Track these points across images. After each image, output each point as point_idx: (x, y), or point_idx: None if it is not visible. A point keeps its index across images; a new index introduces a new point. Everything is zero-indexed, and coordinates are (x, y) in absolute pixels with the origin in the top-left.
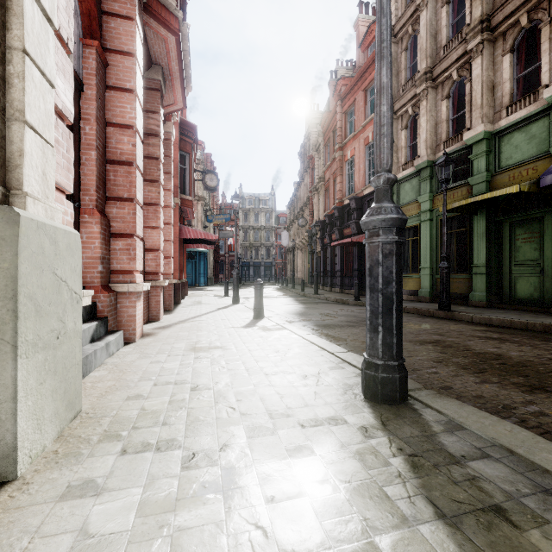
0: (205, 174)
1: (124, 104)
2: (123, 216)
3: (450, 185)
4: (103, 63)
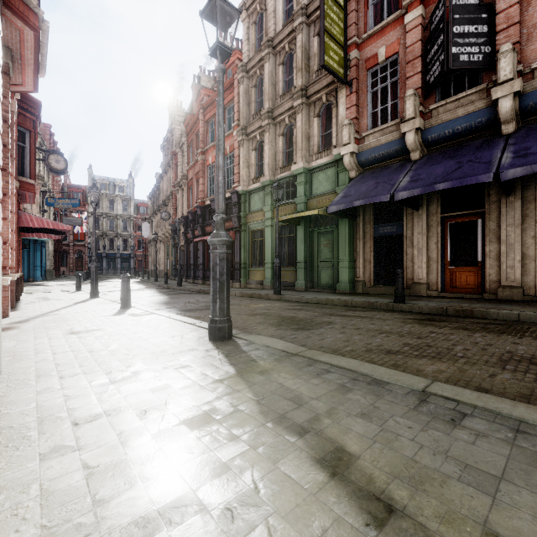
0: (49, 154)
1: None
2: None
3: (284, 201)
4: None
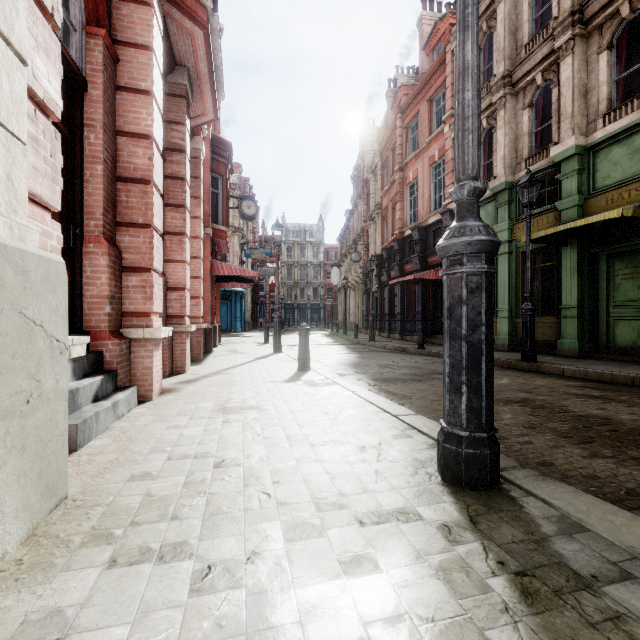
0: (242, 201)
1: (139, 109)
2: (138, 246)
3: (534, 210)
4: (112, 58)
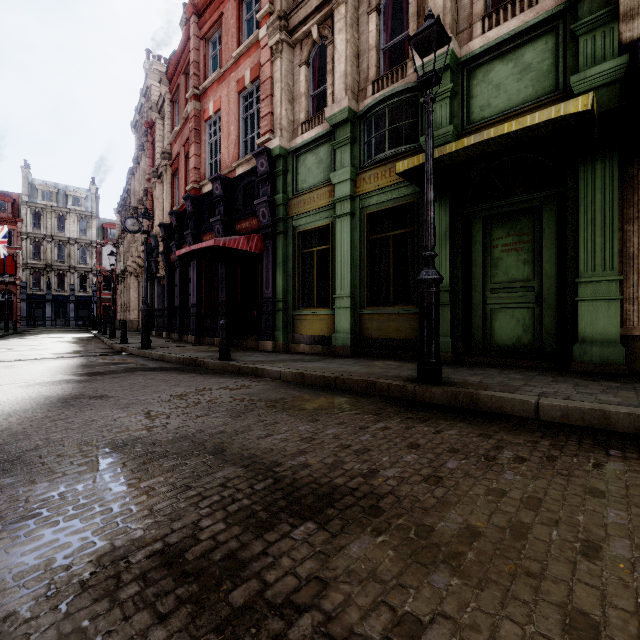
0: None
1: None
2: None
3: (387, 152)
4: None
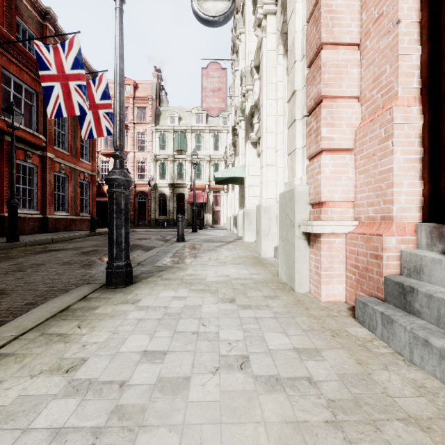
0: None
1: None
2: None
3: None
4: None
